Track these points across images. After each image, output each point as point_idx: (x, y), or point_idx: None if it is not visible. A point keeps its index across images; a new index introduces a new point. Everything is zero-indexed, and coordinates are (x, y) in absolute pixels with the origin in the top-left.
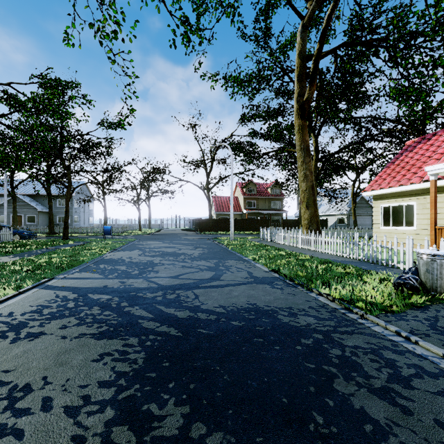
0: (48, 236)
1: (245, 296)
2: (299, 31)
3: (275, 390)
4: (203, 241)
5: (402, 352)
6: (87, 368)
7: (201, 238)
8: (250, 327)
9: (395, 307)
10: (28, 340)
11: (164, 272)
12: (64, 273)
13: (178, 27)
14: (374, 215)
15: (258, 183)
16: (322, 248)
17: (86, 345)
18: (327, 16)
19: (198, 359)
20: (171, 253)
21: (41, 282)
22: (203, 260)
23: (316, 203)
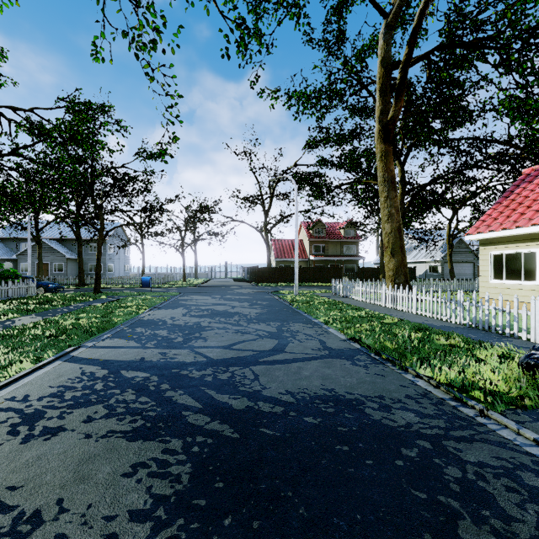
0: (77, 289)
1: (319, 377)
2: (381, 32)
3: (373, 538)
4: (261, 295)
5: None
6: (115, 488)
7: (258, 291)
8: (330, 427)
9: (528, 401)
10: (44, 440)
11: (214, 340)
12: (93, 340)
13: (232, 31)
14: (481, 265)
15: (328, 223)
16: (413, 308)
17: (115, 449)
18: (418, 11)
19: (262, 478)
20: (222, 313)
21: (65, 351)
22: (262, 323)
23: (403, 249)
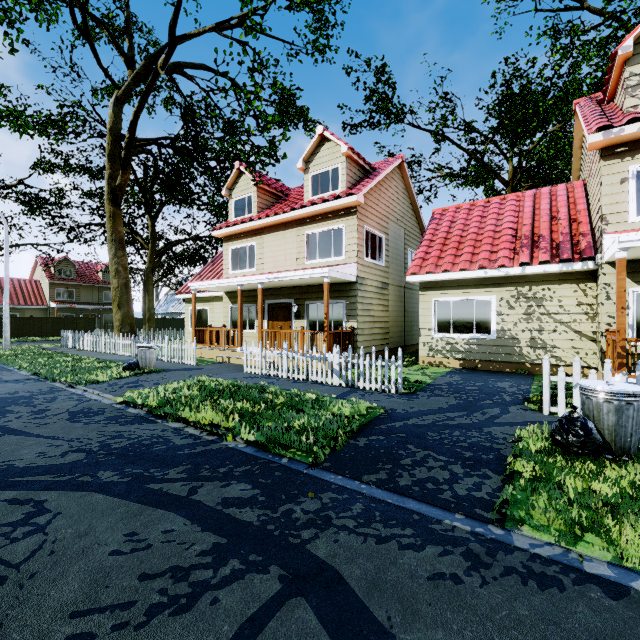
0: None
1: None
2: (112, 102)
3: None
4: None
5: (71, 395)
6: None
7: None
8: None
9: (102, 379)
10: None
11: None
12: None
13: None
14: (186, 317)
15: (82, 262)
16: (120, 351)
17: None
18: (134, 111)
19: None
20: None
21: None
22: None
23: (130, 303)
